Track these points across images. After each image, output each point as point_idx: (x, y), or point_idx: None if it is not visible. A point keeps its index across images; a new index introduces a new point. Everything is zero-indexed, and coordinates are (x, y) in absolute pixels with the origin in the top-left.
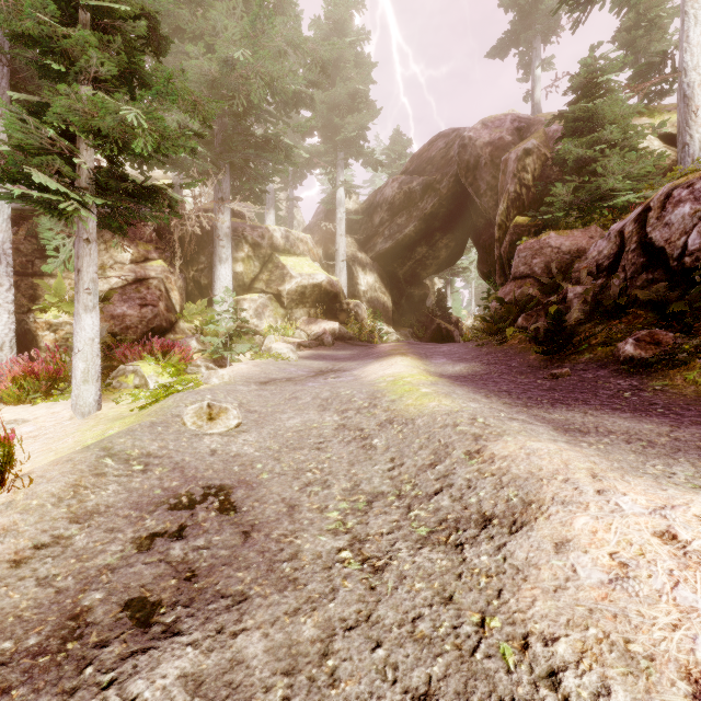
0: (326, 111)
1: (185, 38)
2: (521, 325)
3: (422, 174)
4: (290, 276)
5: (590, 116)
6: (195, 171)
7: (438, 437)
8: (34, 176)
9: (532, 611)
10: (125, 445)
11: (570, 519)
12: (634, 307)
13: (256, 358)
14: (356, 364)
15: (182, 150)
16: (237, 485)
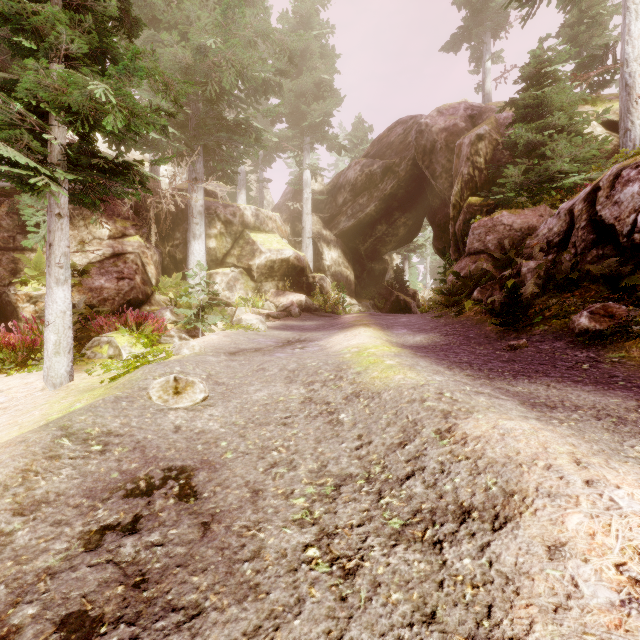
0: (294, 98)
1: (161, 28)
2: (477, 298)
3: (382, 158)
4: (260, 251)
5: (539, 103)
6: (170, 152)
7: (406, 413)
8: (2, 150)
9: (532, 639)
10: (85, 423)
11: (560, 517)
12: (585, 281)
13: (227, 329)
14: (321, 334)
15: (152, 127)
16: (199, 466)
